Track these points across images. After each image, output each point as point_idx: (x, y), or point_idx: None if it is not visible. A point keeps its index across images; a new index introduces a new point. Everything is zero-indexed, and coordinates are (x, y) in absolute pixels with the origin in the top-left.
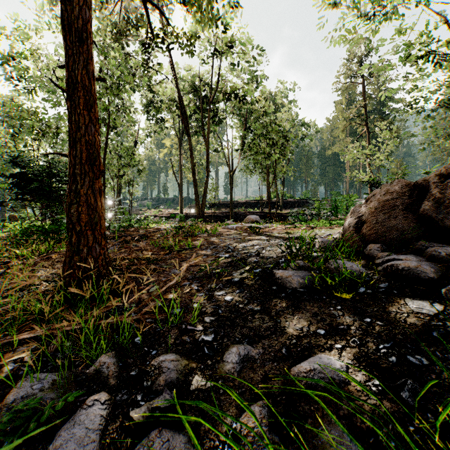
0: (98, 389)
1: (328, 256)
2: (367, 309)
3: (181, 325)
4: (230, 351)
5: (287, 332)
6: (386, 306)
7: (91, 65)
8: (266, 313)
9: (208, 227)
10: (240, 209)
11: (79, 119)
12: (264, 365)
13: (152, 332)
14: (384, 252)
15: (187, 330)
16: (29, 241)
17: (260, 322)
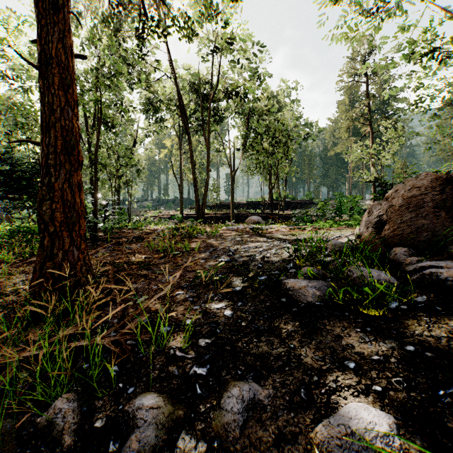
0: (45, 452)
1: (345, 262)
2: (405, 331)
3: (169, 349)
4: (230, 394)
5: (305, 364)
6: (431, 329)
7: (68, 39)
8: (276, 334)
9: (208, 228)
10: (242, 210)
11: (54, 100)
12: (277, 417)
13: (133, 359)
14: (413, 256)
15: (175, 357)
16: (15, 243)
17: (268, 347)
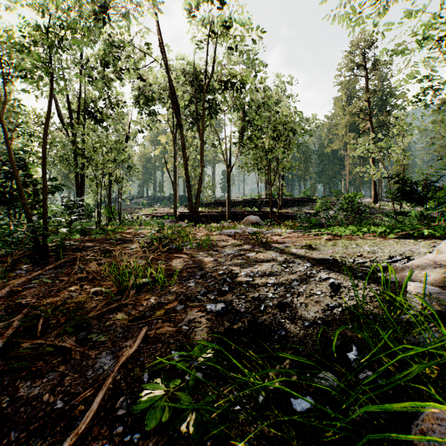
0: None
1: None
2: None
3: None
4: None
5: None
6: None
7: None
8: None
9: (199, 233)
10: (238, 208)
11: None
12: None
13: None
14: None
15: None
16: None
17: None
